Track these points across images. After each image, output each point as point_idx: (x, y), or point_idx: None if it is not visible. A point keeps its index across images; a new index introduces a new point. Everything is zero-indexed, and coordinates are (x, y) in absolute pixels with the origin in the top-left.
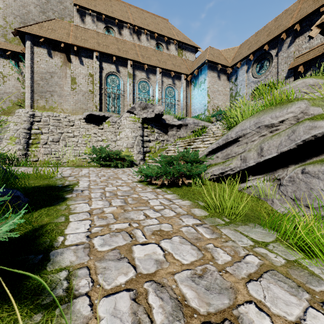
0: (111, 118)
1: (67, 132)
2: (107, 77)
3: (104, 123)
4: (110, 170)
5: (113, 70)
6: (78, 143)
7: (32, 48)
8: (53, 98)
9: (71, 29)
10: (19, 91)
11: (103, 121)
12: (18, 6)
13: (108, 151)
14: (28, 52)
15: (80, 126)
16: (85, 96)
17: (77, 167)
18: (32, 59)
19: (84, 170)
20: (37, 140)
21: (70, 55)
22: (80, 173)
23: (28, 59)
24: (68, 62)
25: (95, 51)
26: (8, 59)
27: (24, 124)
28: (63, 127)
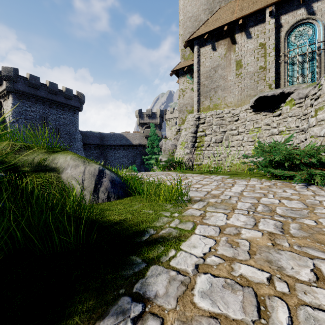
0: (295, 93)
1: (230, 130)
2: (289, 35)
3: (282, 106)
4: (292, 190)
5: (300, 17)
6: (242, 141)
7: (198, 51)
8: (216, 94)
9: (236, 5)
10: (193, 100)
11: (281, 103)
12: (192, 23)
13: (288, 149)
14: (195, 57)
15: (245, 119)
16: (253, 79)
17: (232, 177)
18: (199, 62)
19: (238, 184)
20: (201, 143)
21: (235, 35)
22: (225, 192)
23: (195, 64)
24: (232, 45)
25: (268, 7)
26: (186, 75)
27: (191, 129)
28: (225, 125)
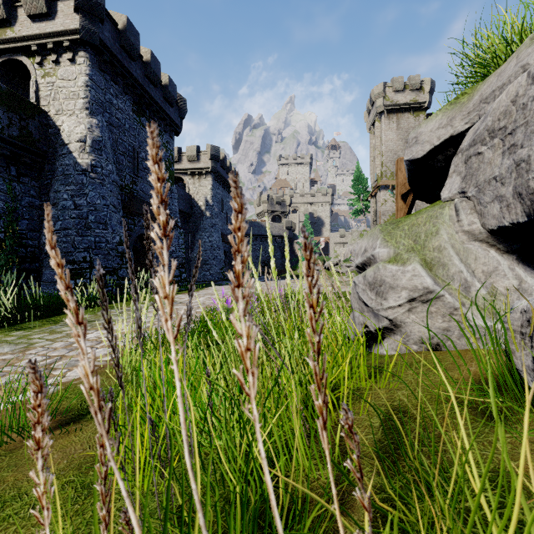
0: None
1: None
2: None
3: None
4: None
5: None
6: None
7: None
8: None
9: None
10: (393, 208)
11: None
12: (392, 155)
13: None
14: None
15: None
16: None
17: None
18: None
19: None
20: None
21: None
22: None
23: None
24: None
25: None
26: (387, 190)
27: None
28: None
